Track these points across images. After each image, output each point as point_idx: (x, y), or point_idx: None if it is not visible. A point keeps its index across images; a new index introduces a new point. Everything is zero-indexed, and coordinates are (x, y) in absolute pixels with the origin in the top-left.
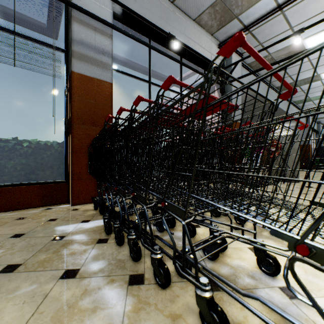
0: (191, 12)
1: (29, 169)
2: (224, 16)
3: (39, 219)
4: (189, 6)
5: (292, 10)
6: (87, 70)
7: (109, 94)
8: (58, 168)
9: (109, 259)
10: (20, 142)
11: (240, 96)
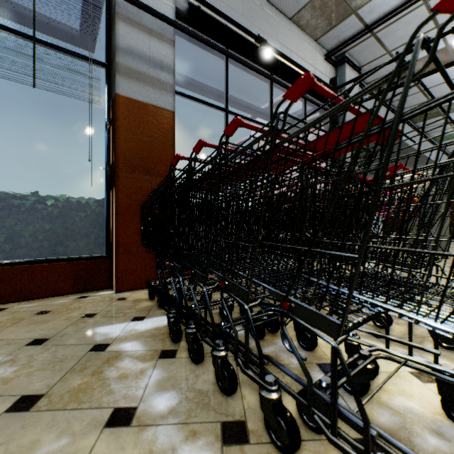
0: (287, 7)
1: (54, 239)
2: (335, 11)
3: (69, 315)
4: None
5: None
6: (138, 92)
7: (170, 128)
8: (97, 237)
9: (183, 390)
10: (42, 198)
11: None
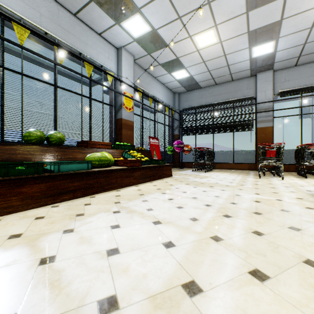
0: None
1: (244, 159)
2: None
3: (246, 171)
4: None
5: None
6: (261, 125)
7: (271, 131)
8: (253, 159)
9: (255, 174)
10: (242, 151)
11: None
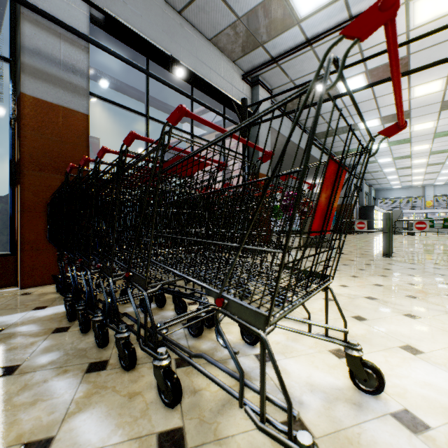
0: (205, 30)
1: None
2: (246, 41)
3: None
4: (202, 21)
5: (323, 48)
6: (47, 93)
7: (83, 130)
8: None
9: (66, 350)
10: None
11: (269, 143)
